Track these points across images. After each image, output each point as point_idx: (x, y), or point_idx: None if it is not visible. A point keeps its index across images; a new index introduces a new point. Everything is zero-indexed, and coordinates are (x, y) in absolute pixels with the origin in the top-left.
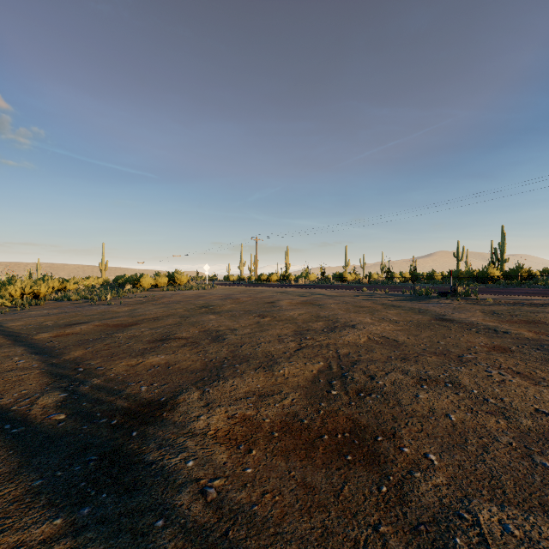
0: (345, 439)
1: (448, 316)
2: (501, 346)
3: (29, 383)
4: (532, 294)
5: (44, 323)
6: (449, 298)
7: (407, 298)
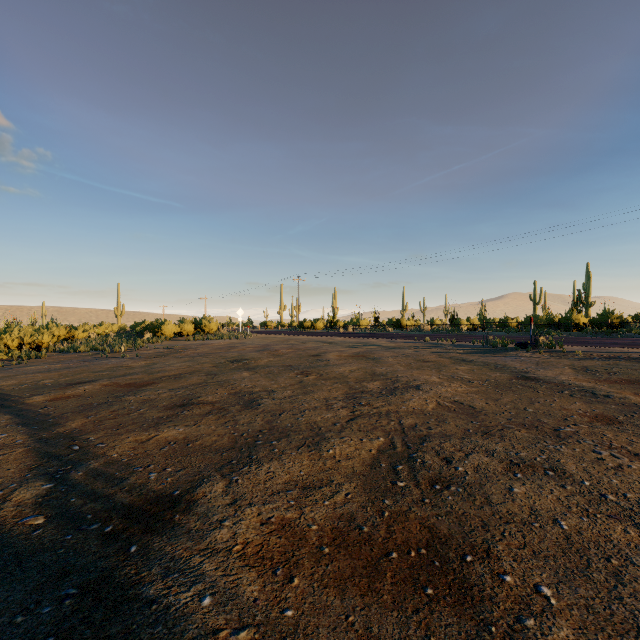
0: (421, 559)
1: (531, 373)
2: (605, 414)
3: (6, 468)
4: (628, 346)
5: (41, 382)
6: (529, 350)
7: (478, 351)
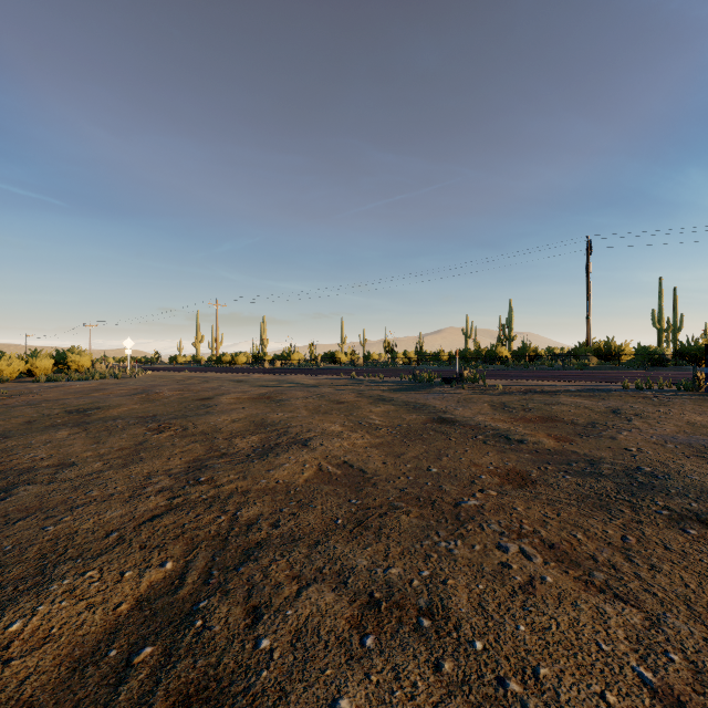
0: None
1: (449, 413)
2: (517, 469)
3: None
4: (542, 378)
5: None
6: (453, 385)
7: (404, 387)
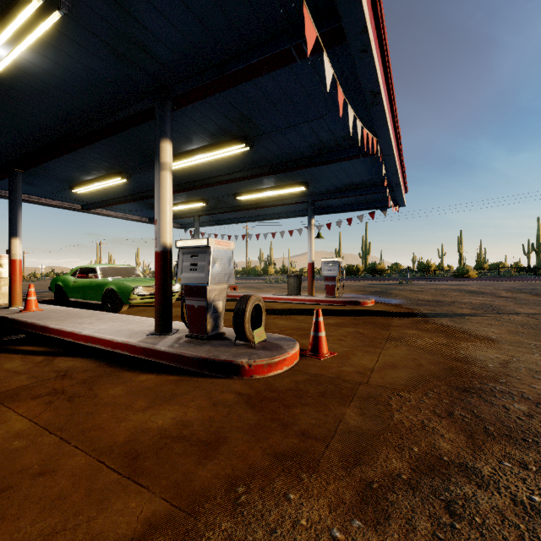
0: None
1: None
2: None
3: None
4: None
5: None
6: None
7: None
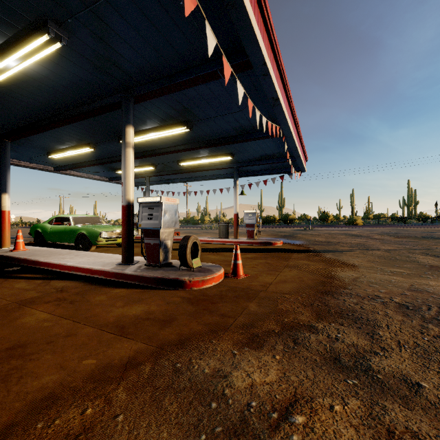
0: None
1: None
2: None
3: None
4: None
5: None
6: None
7: None
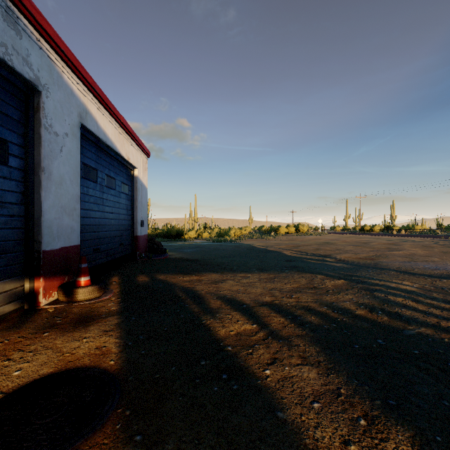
0: (368, 259)
1: None
2: None
3: (294, 252)
4: None
5: (266, 244)
6: None
7: None
